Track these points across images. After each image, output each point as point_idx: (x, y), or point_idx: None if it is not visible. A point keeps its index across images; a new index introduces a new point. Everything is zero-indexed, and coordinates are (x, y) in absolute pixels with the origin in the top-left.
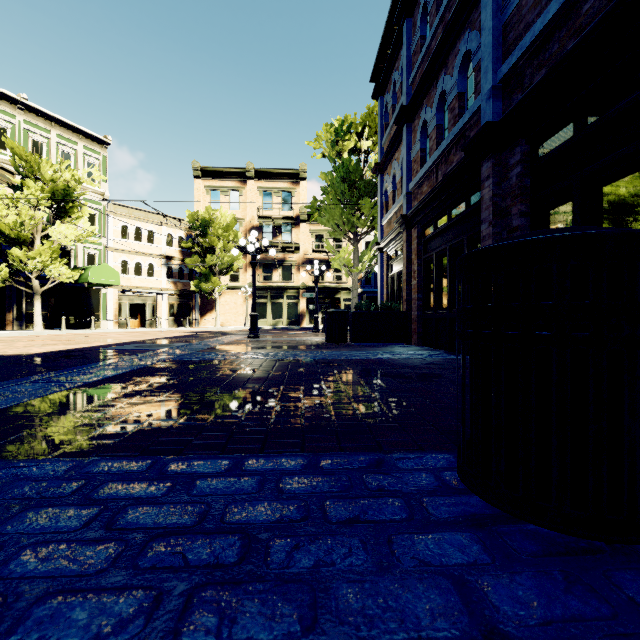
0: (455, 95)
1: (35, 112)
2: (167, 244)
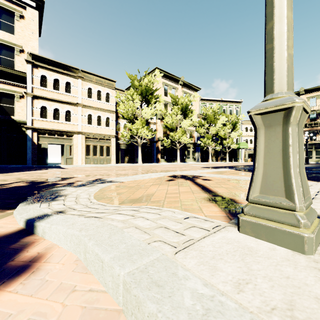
0: None
1: (224, 101)
2: None
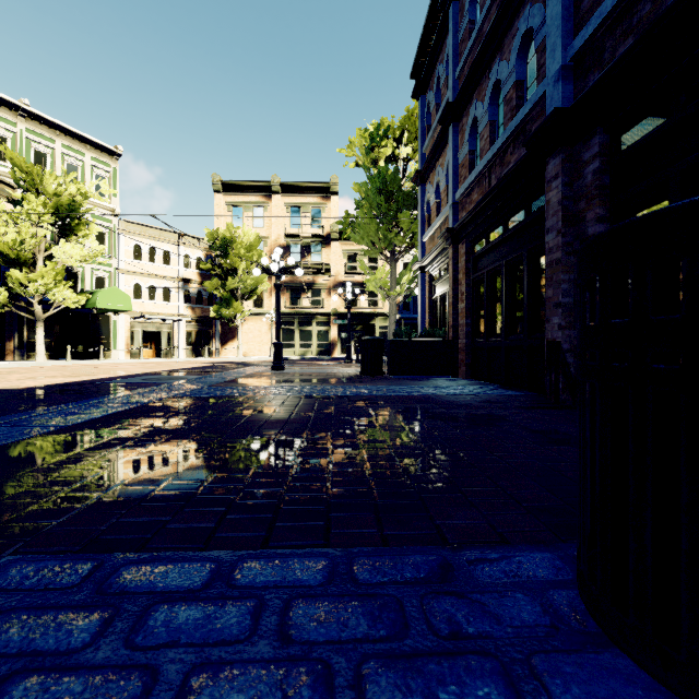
0: (512, 83)
1: (38, 119)
2: (184, 266)
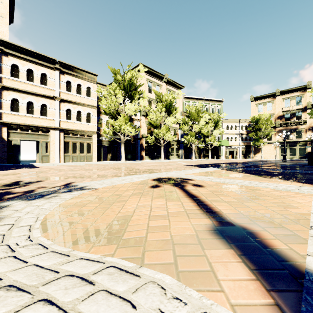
0: None
1: (206, 100)
2: (241, 129)
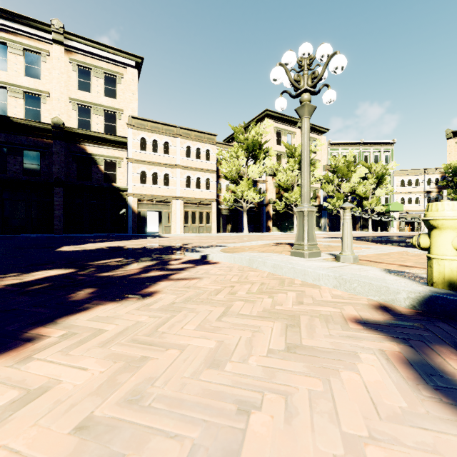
0: None
1: (365, 144)
2: (427, 184)
